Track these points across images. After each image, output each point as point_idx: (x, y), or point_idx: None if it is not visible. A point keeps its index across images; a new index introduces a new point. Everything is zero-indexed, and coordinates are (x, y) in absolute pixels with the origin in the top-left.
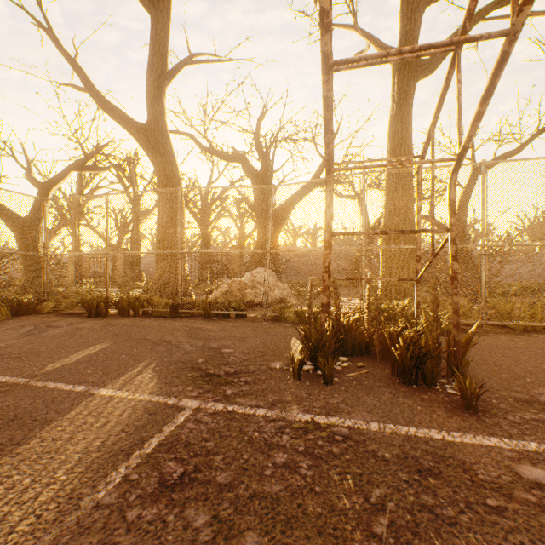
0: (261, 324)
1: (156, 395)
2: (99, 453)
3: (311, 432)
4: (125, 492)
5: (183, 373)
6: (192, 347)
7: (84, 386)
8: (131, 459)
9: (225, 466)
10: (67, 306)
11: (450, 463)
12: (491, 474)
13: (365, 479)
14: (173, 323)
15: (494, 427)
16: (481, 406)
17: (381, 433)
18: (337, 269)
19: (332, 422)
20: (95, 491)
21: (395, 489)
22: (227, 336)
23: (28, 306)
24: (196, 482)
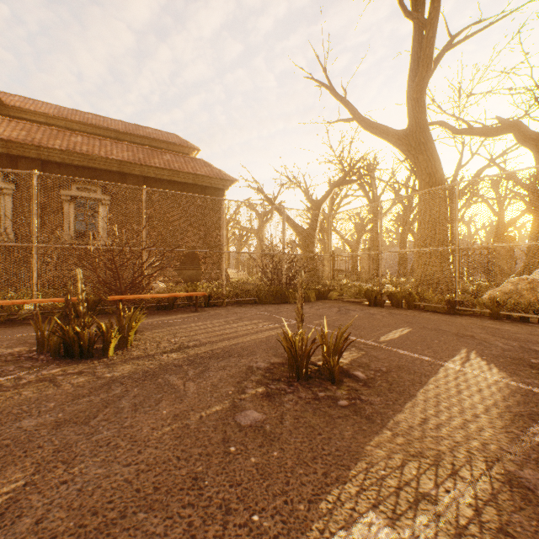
0: None
1: (509, 380)
2: (498, 409)
3: None
4: None
5: (522, 368)
6: (506, 345)
7: (427, 357)
8: None
9: None
10: (350, 295)
11: None
12: None
13: None
14: (455, 319)
15: None
16: None
17: None
18: None
19: None
20: (526, 435)
21: None
22: None
23: (323, 294)
24: None
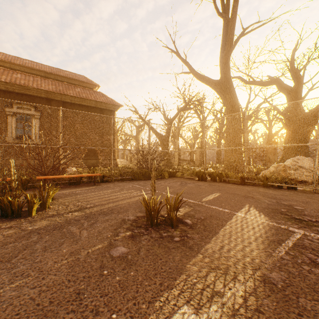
0: (313, 195)
1: (269, 221)
2: (262, 238)
3: None
4: (292, 258)
5: (276, 214)
6: (269, 202)
7: (227, 210)
8: (282, 245)
9: None
10: (188, 174)
11: None
12: None
13: None
14: (244, 187)
15: None
16: None
17: None
18: None
19: None
20: (275, 252)
21: None
22: (290, 199)
23: (173, 174)
24: None
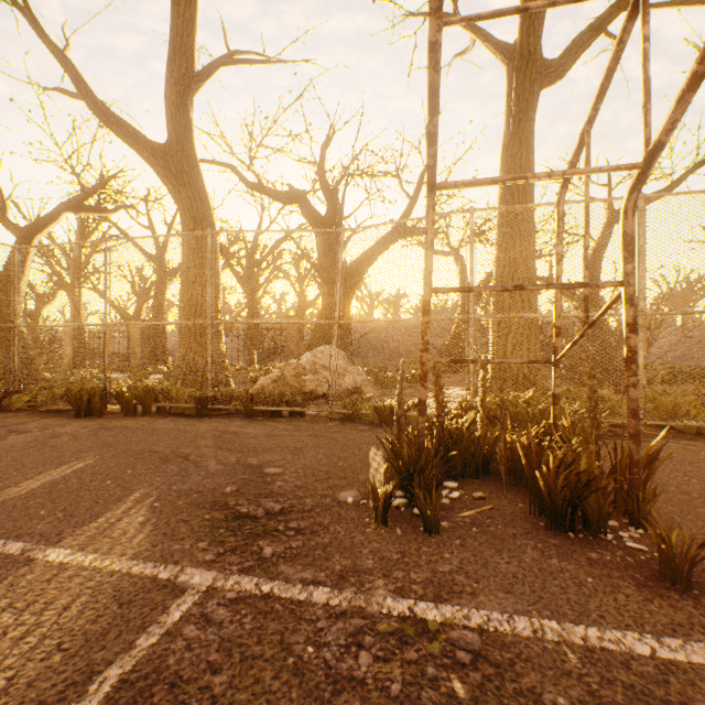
0: (326, 425)
1: (142, 560)
2: None
3: (411, 642)
4: None
5: (197, 513)
6: (220, 464)
7: (23, 542)
8: None
9: None
10: (46, 400)
11: None
12: None
13: None
14: (198, 425)
15: None
16: (691, 575)
17: (540, 643)
18: None
19: (447, 618)
20: None
21: None
22: (275, 446)
23: None
24: None
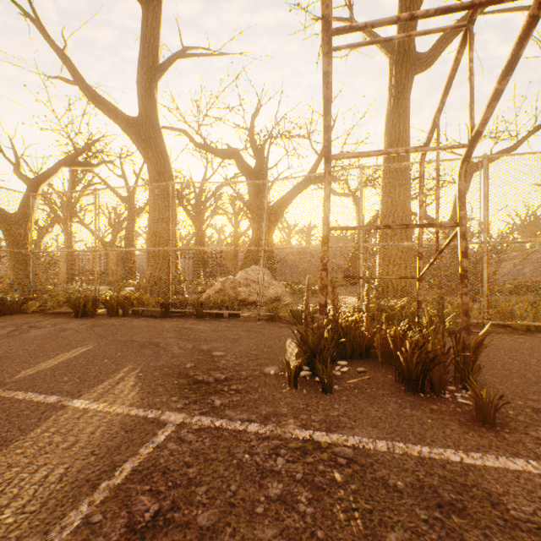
0: (255, 323)
1: (136, 407)
2: (59, 484)
3: (310, 453)
4: None
5: (169, 380)
6: (181, 349)
7: (57, 396)
8: (97, 492)
9: (208, 501)
10: (53, 305)
11: (475, 494)
12: (525, 510)
13: (377, 519)
14: (163, 323)
15: (516, 445)
16: (498, 419)
17: (391, 455)
18: (332, 267)
19: (333, 440)
20: (46, 540)
21: (414, 532)
22: (219, 338)
23: (12, 306)
24: (172, 525)
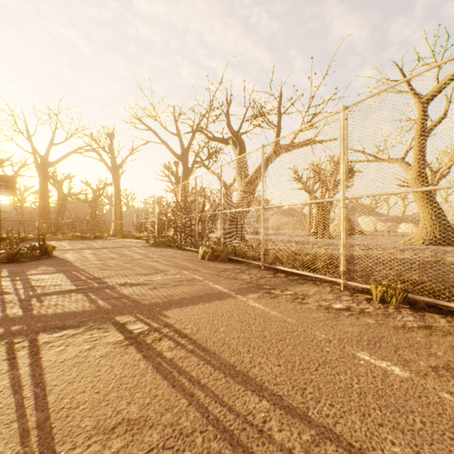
0: None
1: None
2: None
3: None
4: None
5: None
6: None
7: None
8: None
9: None
10: None
11: None
12: None
13: None
14: None
15: None
16: None
17: None
18: None
19: None
20: None
21: None
22: None
23: None
24: None
